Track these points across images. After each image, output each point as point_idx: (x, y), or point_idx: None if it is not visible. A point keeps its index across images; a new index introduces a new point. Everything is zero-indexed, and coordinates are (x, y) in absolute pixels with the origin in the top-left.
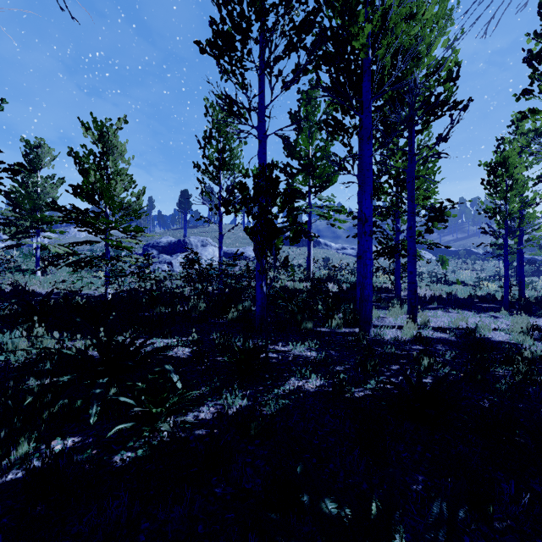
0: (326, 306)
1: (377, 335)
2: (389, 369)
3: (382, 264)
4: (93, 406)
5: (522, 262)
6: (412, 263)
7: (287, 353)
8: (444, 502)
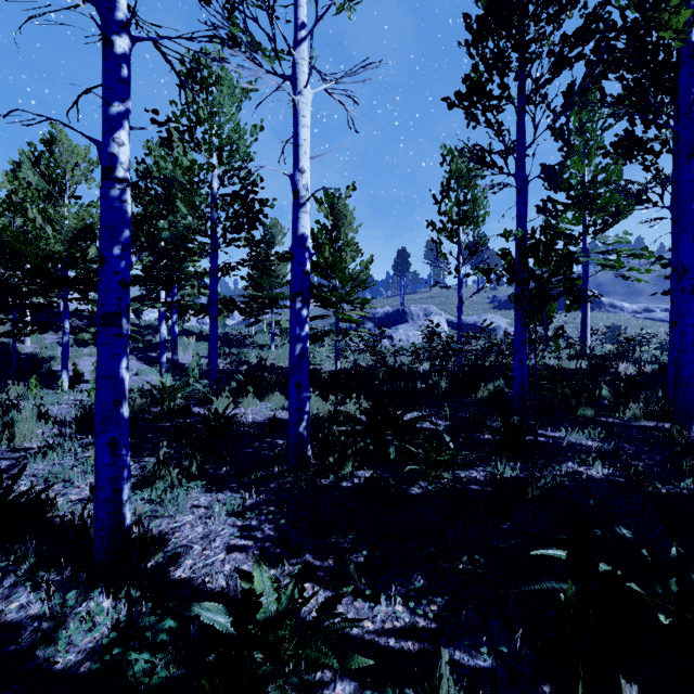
0: (615, 392)
1: None
2: None
3: None
4: (390, 448)
5: None
6: None
7: (559, 438)
8: None
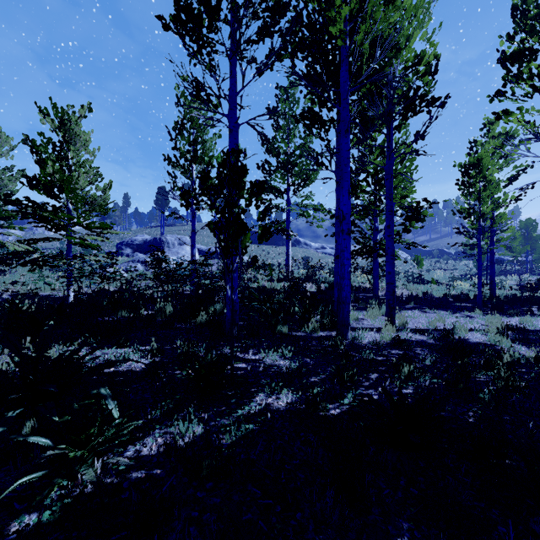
0: (303, 308)
1: (355, 339)
2: (368, 378)
3: (360, 263)
4: None
5: (494, 261)
6: (390, 263)
7: (257, 363)
8: None
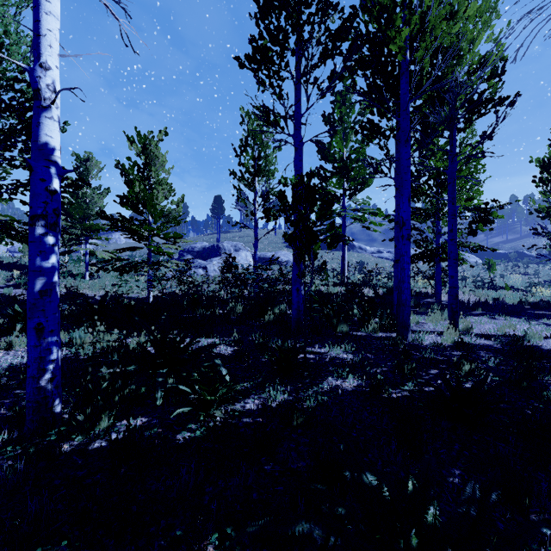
0: (362, 311)
1: (415, 340)
2: (428, 373)
3: (421, 268)
4: (158, 392)
5: None
6: (452, 267)
7: (324, 354)
8: (476, 484)
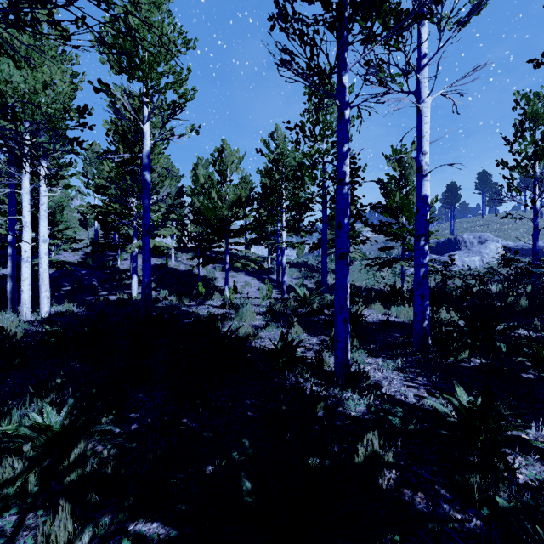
0: None
1: None
2: None
3: None
4: (500, 343)
5: None
6: None
7: None
8: None
